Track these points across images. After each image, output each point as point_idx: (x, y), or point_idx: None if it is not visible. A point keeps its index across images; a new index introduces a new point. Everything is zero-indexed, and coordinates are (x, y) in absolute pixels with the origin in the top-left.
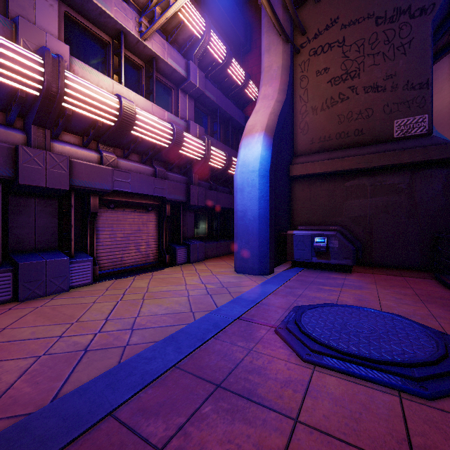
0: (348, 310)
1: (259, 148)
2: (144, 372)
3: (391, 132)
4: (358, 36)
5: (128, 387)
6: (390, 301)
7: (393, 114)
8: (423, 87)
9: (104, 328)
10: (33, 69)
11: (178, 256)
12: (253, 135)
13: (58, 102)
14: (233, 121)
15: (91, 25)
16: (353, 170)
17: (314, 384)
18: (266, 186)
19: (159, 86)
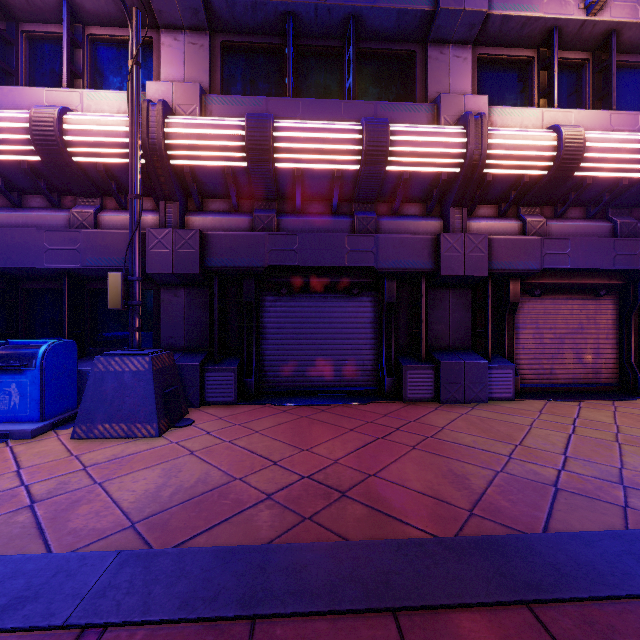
0: None
1: None
2: None
3: None
4: None
5: None
6: None
7: None
8: None
9: (567, 466)
10: (456, 145)
11: None
12: None
13: (479, 170)
14: None
15: (508, 50)
16: None
17: None
18: None
19: (620, 75)
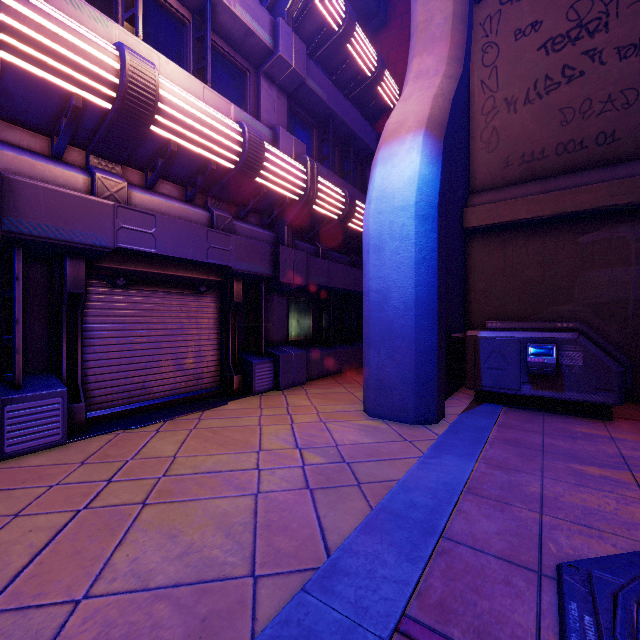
0: None
1: (414, 161)
2: None
3: None
4: None
5: None
6: None
7: None
8: None
9: None
10: None
11: (256, 377)
12: (401, 138)
13: None
14: (357, 141)
15: None
16: (599, 210)
17: None
18: (432, 238)
19: (223, 65)
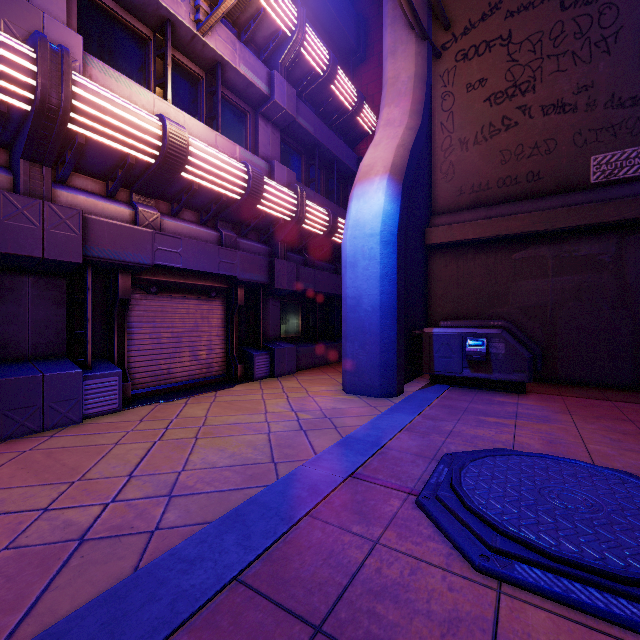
0: (539, 463)
1: (380, 199)
2: (178, 593)
3: (586, 175)
4: (532, 27)
5: (141, 632)
6: (603, 446)
7: (589, 147)
8: (638, 103)
9: (123, 492)
10: (18, 67)
11: (256, 366)
12: (371, 179)
13: (62, 122)
14: (340, 164)
15: (121, 10)
16: (525, 234)
17: (507, 628)
18: (392, 258)
19: (228, 109)
